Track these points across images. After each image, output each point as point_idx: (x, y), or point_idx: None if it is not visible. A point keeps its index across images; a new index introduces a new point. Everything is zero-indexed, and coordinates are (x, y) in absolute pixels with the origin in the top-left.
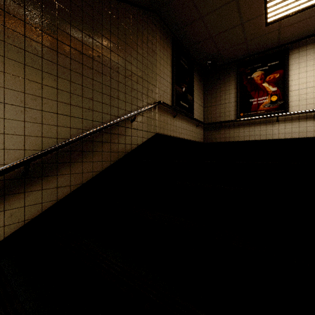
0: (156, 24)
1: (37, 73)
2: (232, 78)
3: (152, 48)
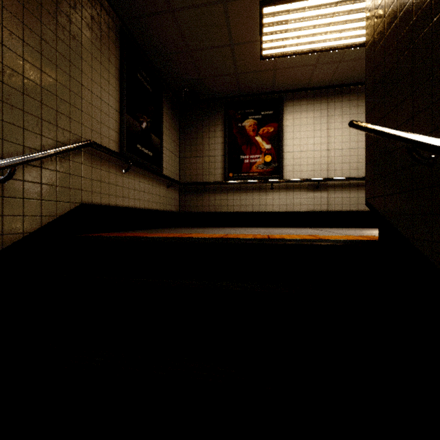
0: None
1: None
2: (218, 121)
3: (70, 31)
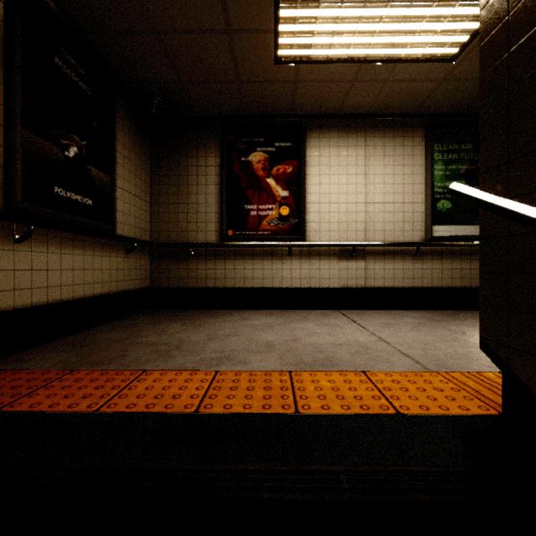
0: None
1: None
2: (212, 151)
3: None
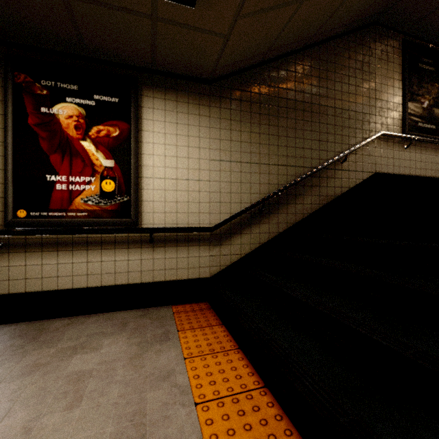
0: (375, 38)
1: (266, 137)
2: None
3: (369, 71)
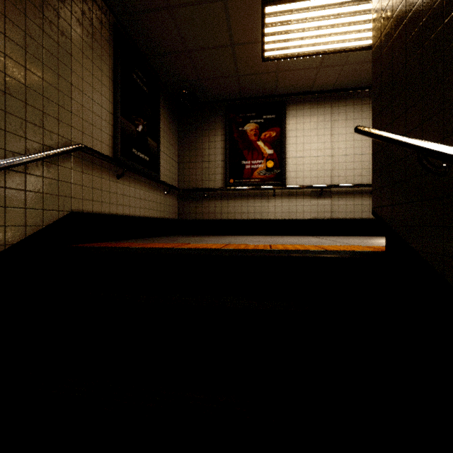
0: None
1: None
2: (218, 125)
3: (58, 26)
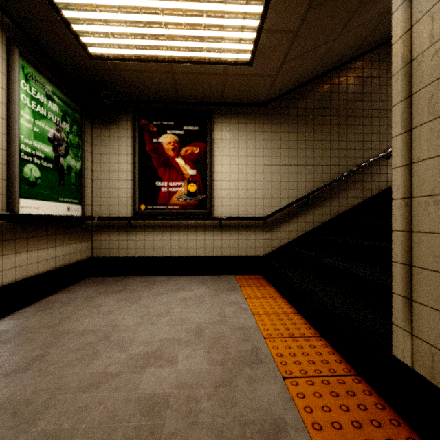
0: None
1: (311, 143)
2: None
3: None
